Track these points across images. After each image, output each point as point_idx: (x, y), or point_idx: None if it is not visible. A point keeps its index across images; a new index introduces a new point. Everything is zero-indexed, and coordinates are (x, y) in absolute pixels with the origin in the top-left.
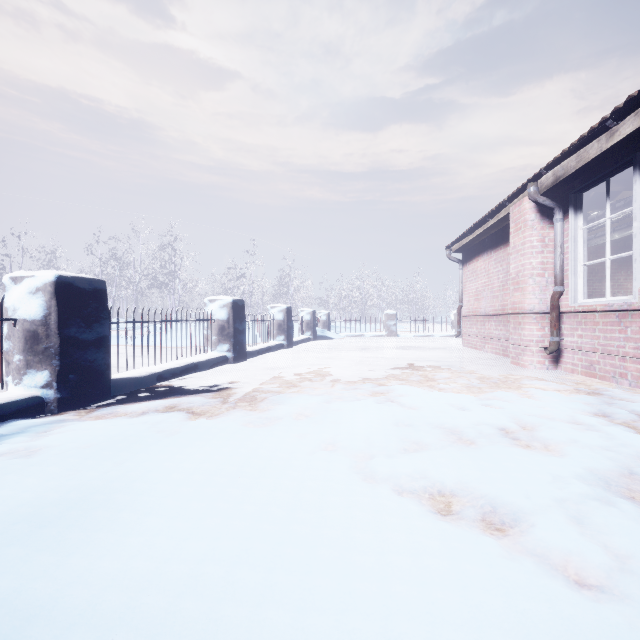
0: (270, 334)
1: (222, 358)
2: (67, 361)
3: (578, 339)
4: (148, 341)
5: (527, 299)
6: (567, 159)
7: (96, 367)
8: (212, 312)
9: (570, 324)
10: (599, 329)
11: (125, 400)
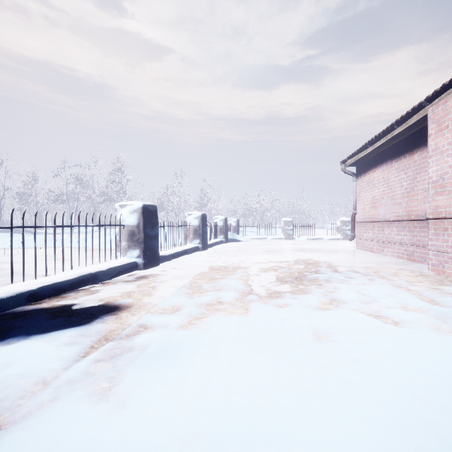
0: (186, 238)
1: (131, 264)
2: None
3: None
4: (23, 251)
5: None
6: None
7: None
8: (122, 217)
9: None
10: None
11: None
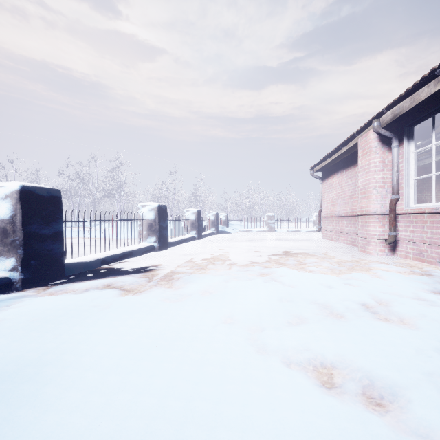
0: (186, 230)
1: (150, 247)
2: (29, 250)
3: (410, 233)
4: (95, 235)
5: (372, 204)
6: (403, 101)
7: (53, 255)
8: (143, 214)
9: (404, 222)
10: (427, 226)
11: (75, 279)
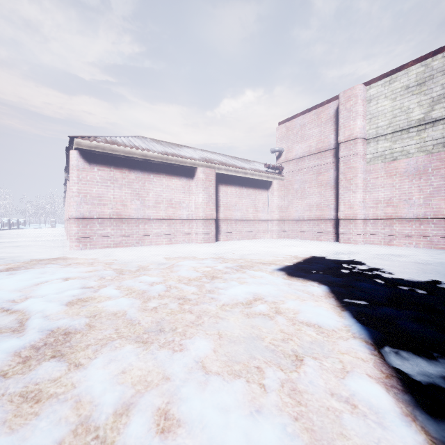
0: (3, 226)
1: None
2: None
3: None
4: None
5: None
6: None
7: None
8: None
9: None
10: None
11: None
